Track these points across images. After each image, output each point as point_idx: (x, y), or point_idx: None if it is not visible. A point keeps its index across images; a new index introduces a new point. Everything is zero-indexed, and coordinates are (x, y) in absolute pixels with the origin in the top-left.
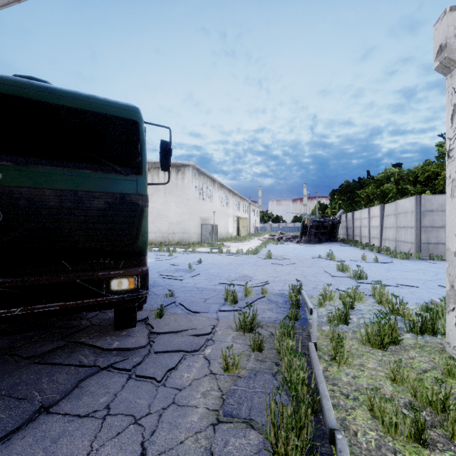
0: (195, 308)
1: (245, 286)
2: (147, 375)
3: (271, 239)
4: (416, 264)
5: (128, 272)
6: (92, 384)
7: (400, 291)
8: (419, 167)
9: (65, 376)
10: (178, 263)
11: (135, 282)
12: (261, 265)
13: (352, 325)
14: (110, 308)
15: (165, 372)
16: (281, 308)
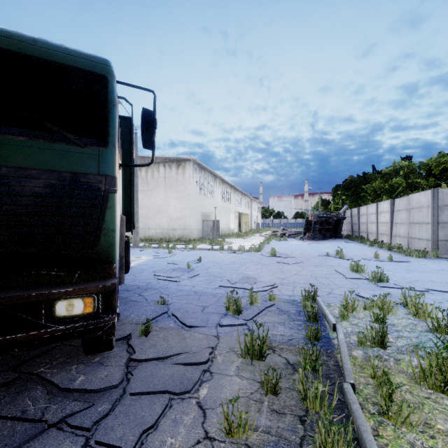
0: (190, 321)
1: (250, 293)
2: (111, 443)
3: (273, 235)
4: (436, 264)
5: (82, 290)
6: None
7: (432, 298)
8: (433, 159)
9: None
10: (176, 262)
11: (94, 303)
12: (266, 264)
13: (390, 350)
14: (58, 341)
15: (138, 437)
16: (294, 321)
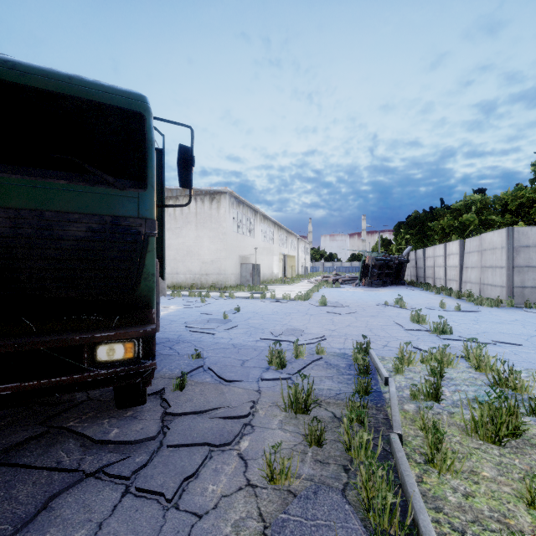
0: (229, 375)
1: (295, 345)
2: (152, 489)
3: (324, 281)
4: (510, 314)
5: (123, 334)
6: (68, 503)
7: (499, 351)
8: (509, 192)
9: (30, 489)
10: (211, 312)
11: (135, 348)
12: (314, 314)
13: (445, 403)
14: (97, 387)
15: (180, 484)
16: (343, 375)
